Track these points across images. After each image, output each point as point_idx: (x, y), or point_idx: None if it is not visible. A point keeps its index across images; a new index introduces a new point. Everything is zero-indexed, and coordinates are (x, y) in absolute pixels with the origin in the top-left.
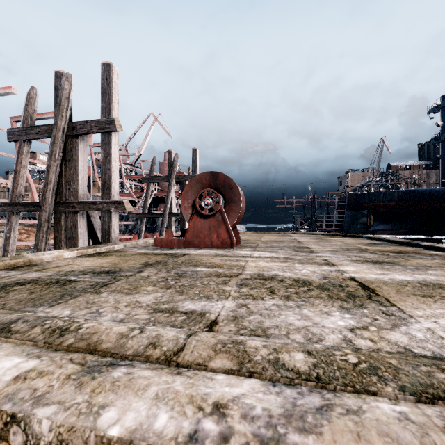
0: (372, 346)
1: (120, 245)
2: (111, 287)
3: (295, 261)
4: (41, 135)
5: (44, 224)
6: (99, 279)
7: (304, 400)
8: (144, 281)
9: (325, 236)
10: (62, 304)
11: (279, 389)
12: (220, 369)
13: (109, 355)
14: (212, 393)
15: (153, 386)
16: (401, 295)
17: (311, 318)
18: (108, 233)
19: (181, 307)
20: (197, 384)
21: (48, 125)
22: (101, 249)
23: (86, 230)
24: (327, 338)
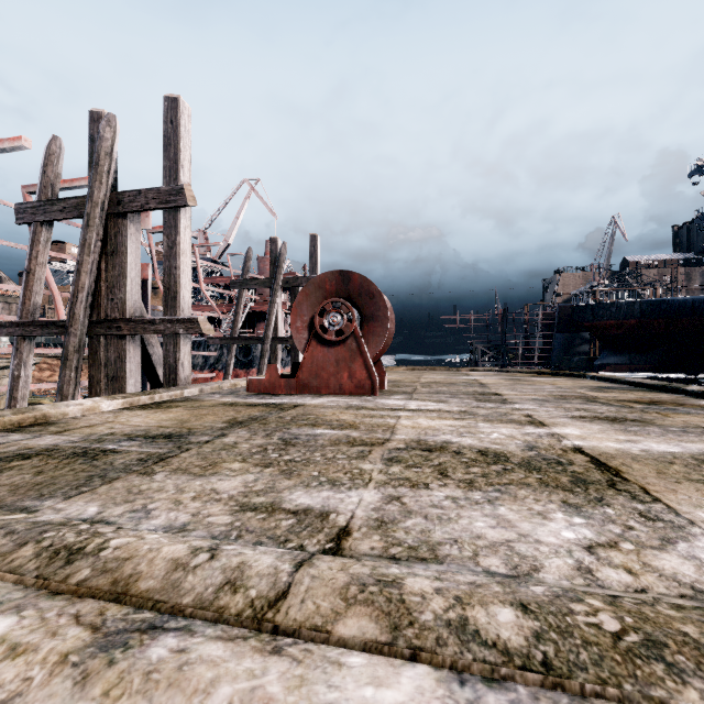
0: (631, 583)
1: (193, 390)
2: (172, 463)
3: (479, 417)
4: (68, 213)
5: (72, 355)
6: (154, 449)
7: None
8: (227, 453)
9: (523, 375)
10: (87, 494)
11: (473, 693)
12: (356, 640)
13: (150, 605)
14: None
15: (224, 686)
16: (667, 480)
17: (515, 525)
18: (174, 370)
19: (288, 502)
20: (311, 678)
21: (79, 197)
22: (162, 397)
23: (139, 365)
24: (546, 565)
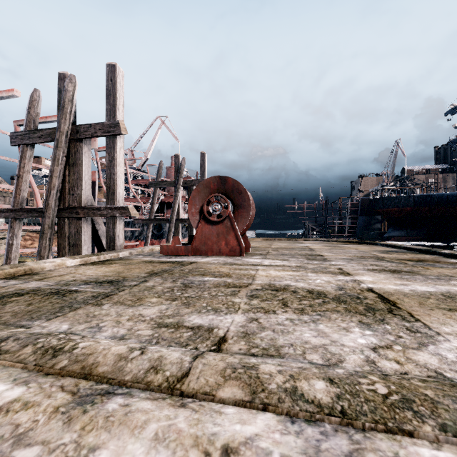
0: (398, 369)
1: (125, 253)
2: (114, 298)
3: (308, 269)
4: (44, 139)
5: (47, 230)
6: (102, 290)
7: (329, 444)
8: (148, 292)
9: (337, 243)
10: (61, 317)
11: (299, 428)
12: (230, 400)
13: (105, 381)
14: (221, 433)
15: (152, 423)
16: (425, 308)
17: (329, 335)
18: (113, 240)
19: (187, 322)
20: (204, 420)
21: (51, 128)
22: (105, 257)
23: (90, 237)
24: (347, 359)
